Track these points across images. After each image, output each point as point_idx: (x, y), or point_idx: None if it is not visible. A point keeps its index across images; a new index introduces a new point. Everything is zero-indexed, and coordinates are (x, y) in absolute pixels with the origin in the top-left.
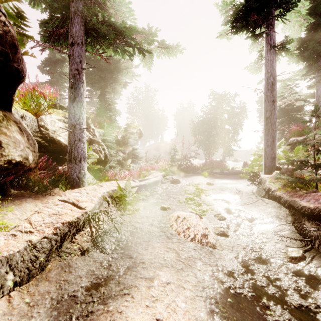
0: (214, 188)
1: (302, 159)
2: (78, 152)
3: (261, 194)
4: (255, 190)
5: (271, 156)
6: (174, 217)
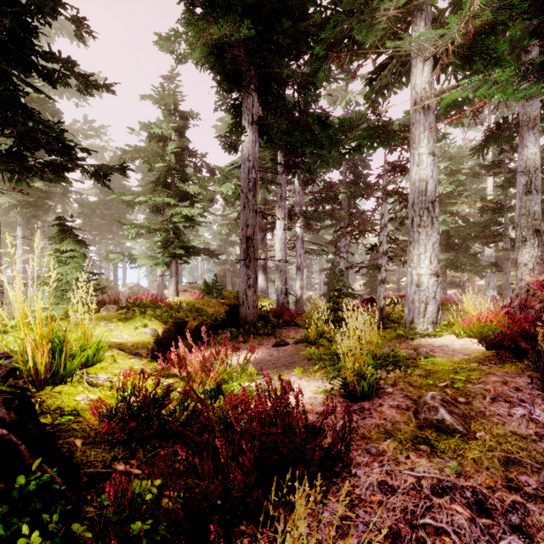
0: None
1: None
2: None
3: None
4: None
5: None
6: None
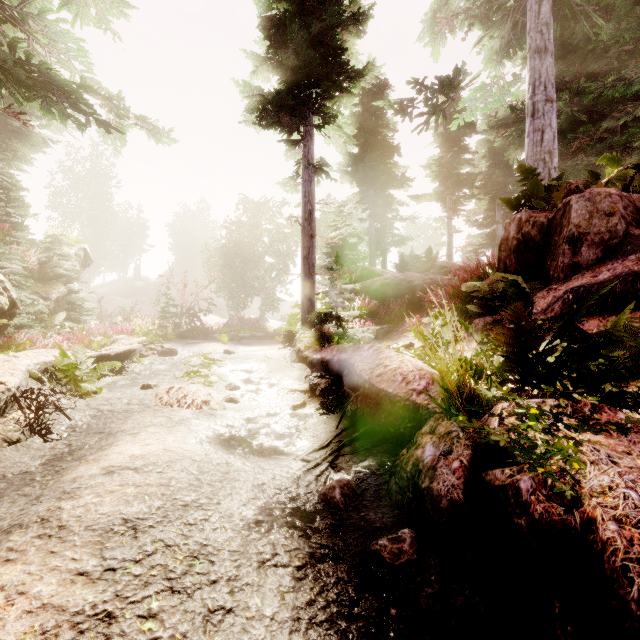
0: (234, 358)
1: (326, 312)
2: None
3: (292, 359)
4: (288, 355)
5: (308, 309)
6: (166, 389)
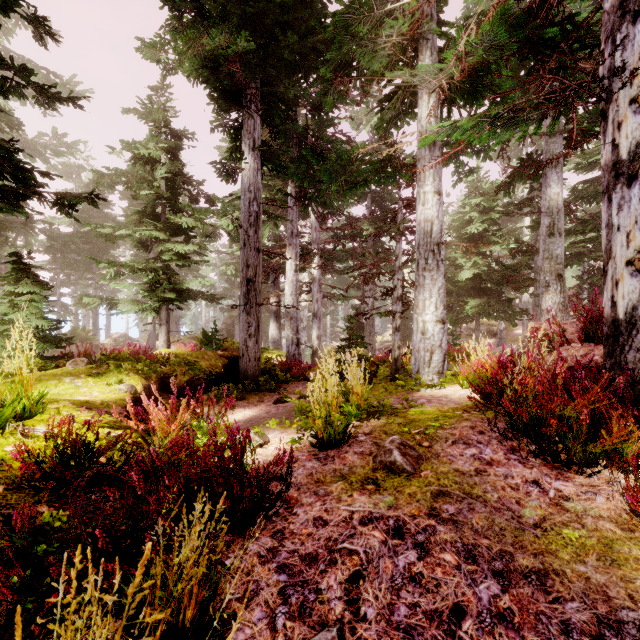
0: None
1: None
2: None
3: None
4: None
5: None
6: None
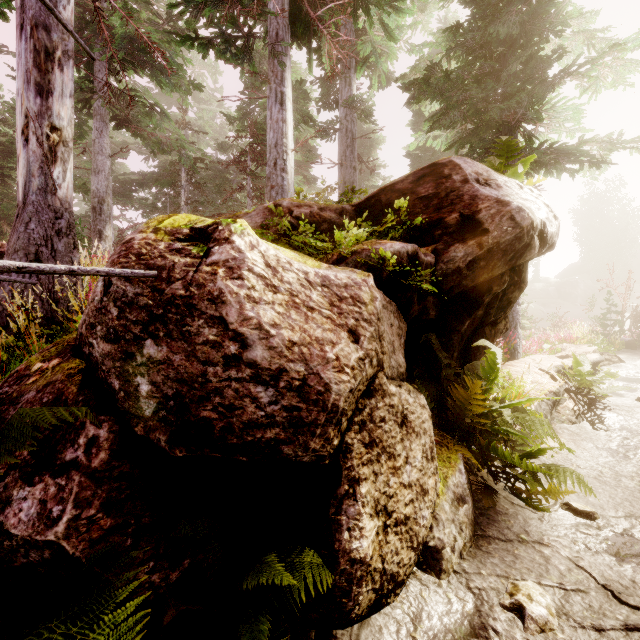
0: None
1: None
2: (514, 317)
3: None
4: None
5: None
6: None
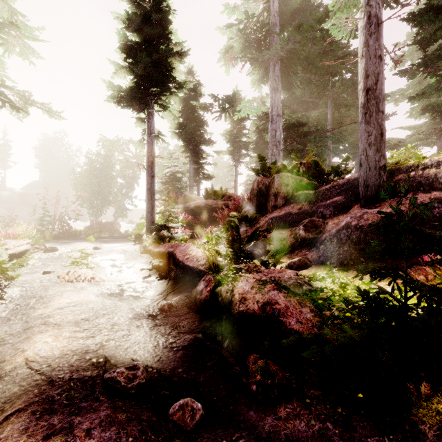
0: (101, 252)
1: (162, 224)
2: None
3: (141, 251)
4: (138, 249)
5: (151, 220)
6: (66, 273)
